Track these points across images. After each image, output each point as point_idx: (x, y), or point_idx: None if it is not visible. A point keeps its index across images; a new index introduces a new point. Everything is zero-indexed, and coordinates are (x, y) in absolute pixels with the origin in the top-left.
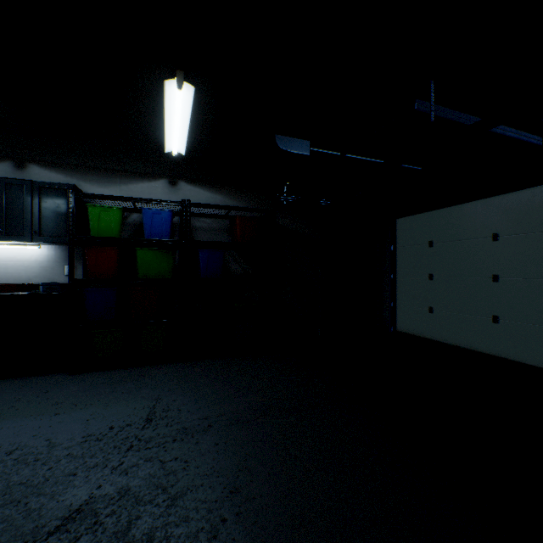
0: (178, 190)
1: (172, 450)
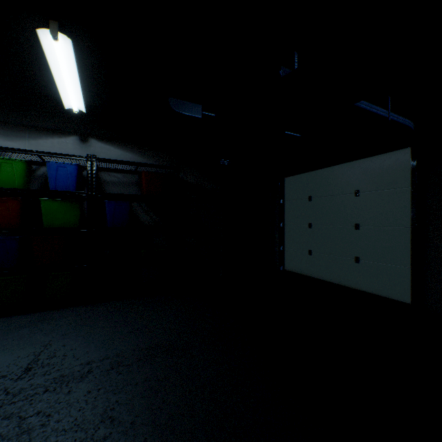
0: (89, 146)
1: (39, 402)
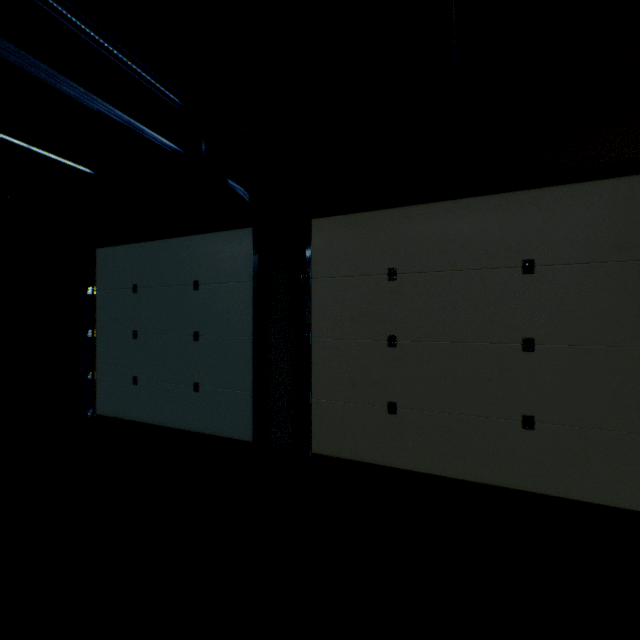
0: None
1: None
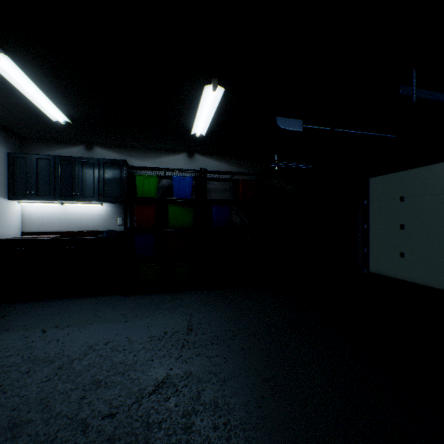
0: (194, 161)
1: (212, 349)
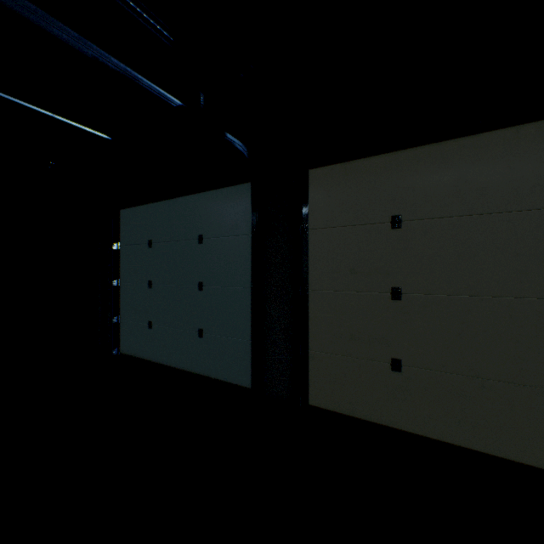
0: None
1: None
